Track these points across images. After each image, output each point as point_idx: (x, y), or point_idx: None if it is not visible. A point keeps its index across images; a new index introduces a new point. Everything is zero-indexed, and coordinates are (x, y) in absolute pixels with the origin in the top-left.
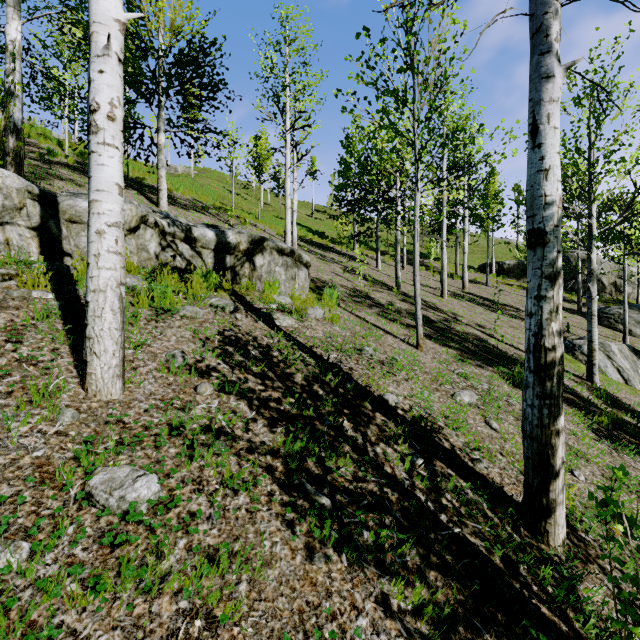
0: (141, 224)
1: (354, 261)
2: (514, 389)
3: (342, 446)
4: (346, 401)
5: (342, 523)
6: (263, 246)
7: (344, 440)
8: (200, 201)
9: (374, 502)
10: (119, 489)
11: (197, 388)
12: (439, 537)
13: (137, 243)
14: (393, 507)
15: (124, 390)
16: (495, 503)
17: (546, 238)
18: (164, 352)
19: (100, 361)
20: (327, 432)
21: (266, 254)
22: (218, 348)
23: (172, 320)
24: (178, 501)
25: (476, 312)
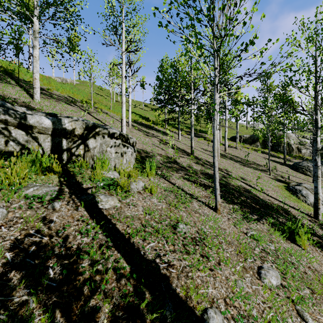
0: None
1: (165, 135)
2: (287, 242)
3: None
4: None
5: None
6: (95, 131)
7: None
8: (73, 97)
9: None
10: None
11: None
12: None
13: None
14: None
15: None
16: None
17: None
18: None
19: None
20: None
21: (98, 138)
22: None
23: None
24: None
25: (237, 167)
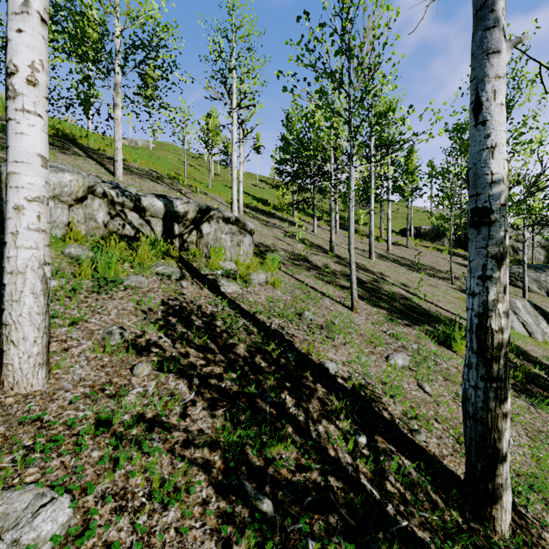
0: (88, 194)
1: (293, 226)
2: (439, 347)
3: (284, 427)
4: (288, 372)
5: (285, 532)
6: (210, 215)
7: (286, 419)
8: (156, 171)
9: (318, 497)
10: (12, 529)
11: (133, 369)
12: (387, 536)
13: (85, 212)
14: (338, 501)
15: (49, 378)
16: (437, 481)
17: (491, 217)
18: (102, 328)
19: (18, 350)
20: (269, 411)
21: (212, 222)
22: (161, 320)
23: (115, 291)
24: (90, 535)
25: (400, 272)
